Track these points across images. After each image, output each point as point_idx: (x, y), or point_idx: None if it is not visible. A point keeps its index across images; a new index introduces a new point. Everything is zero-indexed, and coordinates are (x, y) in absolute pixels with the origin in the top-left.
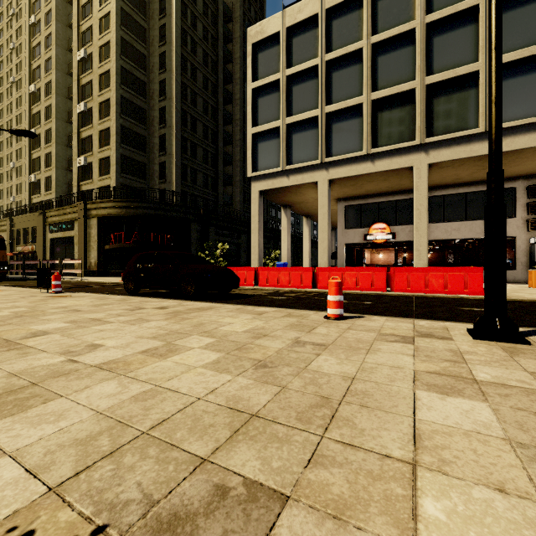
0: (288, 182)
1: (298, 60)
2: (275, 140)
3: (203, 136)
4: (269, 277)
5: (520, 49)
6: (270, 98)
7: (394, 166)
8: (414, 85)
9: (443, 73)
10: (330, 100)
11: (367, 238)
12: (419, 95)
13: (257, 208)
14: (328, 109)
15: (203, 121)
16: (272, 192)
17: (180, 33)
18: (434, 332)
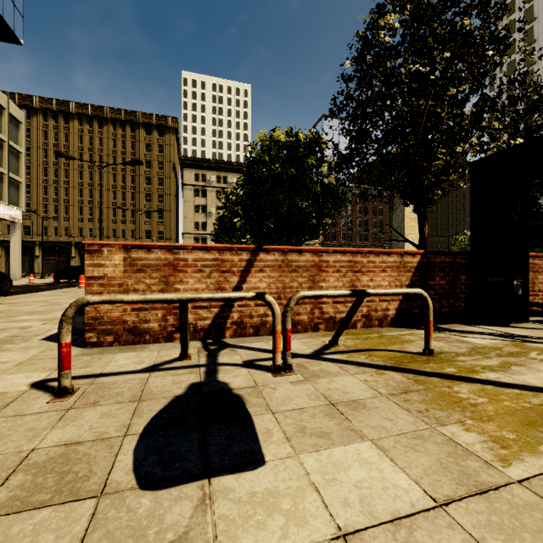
0: None
1: None
2: None
3: None
4: None
5: None
6: None
7: None
8: None
9: None
10: None
11: None
12: None
13: None
14: None
15: None
16: None
17: None
18: None
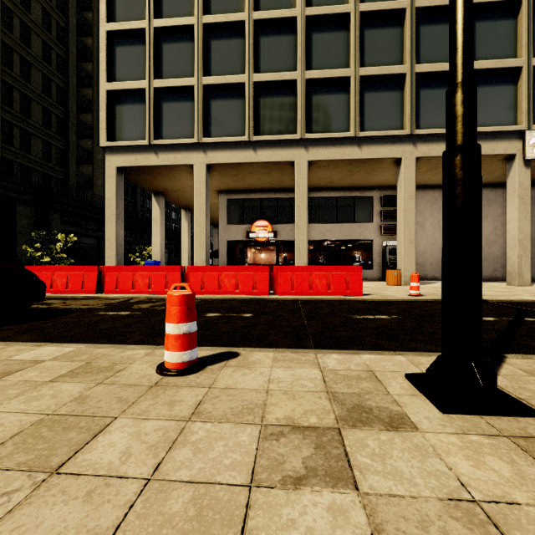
0: (157, 160)
1: (170, 13)
2: (140, 105)
3: (43, 90)
4: (120, 280)
5: (381, 66)
6: (132, 50)
7: (277, 158)
8: (295, 75)
9: (321, 71)
10: (208, 72)
11: (249, 235)
12: (300, 87)
13: (114, 189)
14: (206, 80)
15: (44, 71)
16: (136, 171)
17: None
18: (363, 392)
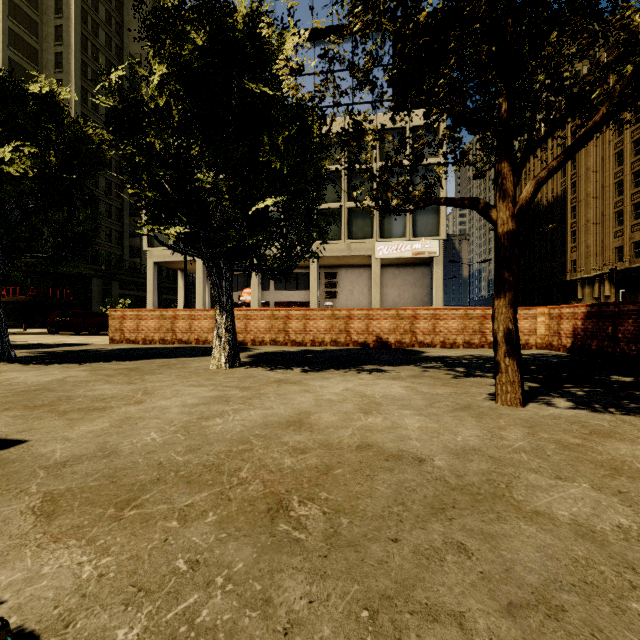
0: (176, 258)
1: None
2: None
3: (106, 190)
4: None
5: None
6: None
7: None
8: None
9: None
10: None
11: (240, 299)
12: None
13: (152, 274)
14: None
15: (107, 176)
16: (165, 263)
17: (80, 92)
18: None
